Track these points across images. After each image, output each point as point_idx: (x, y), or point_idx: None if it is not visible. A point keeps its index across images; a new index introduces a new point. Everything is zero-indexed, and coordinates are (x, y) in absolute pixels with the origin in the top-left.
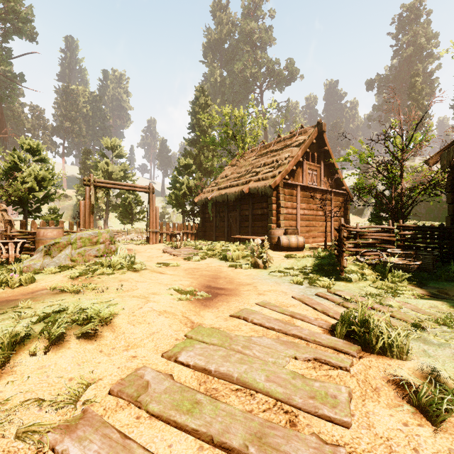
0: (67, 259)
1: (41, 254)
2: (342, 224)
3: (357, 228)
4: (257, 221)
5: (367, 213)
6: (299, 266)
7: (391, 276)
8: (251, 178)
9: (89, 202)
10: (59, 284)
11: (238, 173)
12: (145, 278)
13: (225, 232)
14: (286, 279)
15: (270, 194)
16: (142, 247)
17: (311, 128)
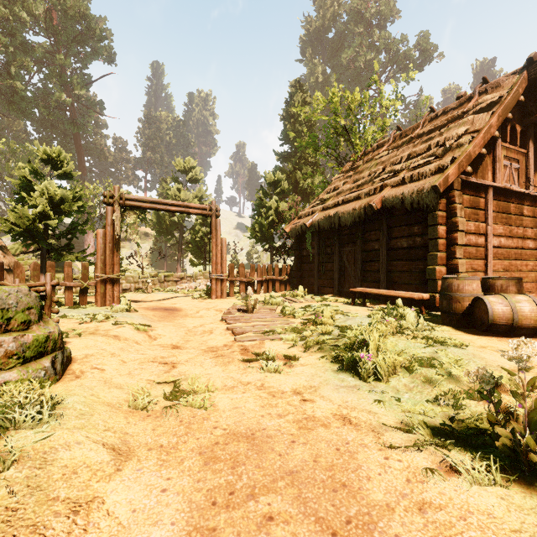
0: None
1: None
2: None
3: None
4: (399, 261)
5: None
6: None
7: None
8: (385, 182)
9: (111, 231)
10: None
11: (357, 181)
12: None
13: (334, 279)
14: None
15: (433, 204)
16: (197, 304)
17: (509, 76)
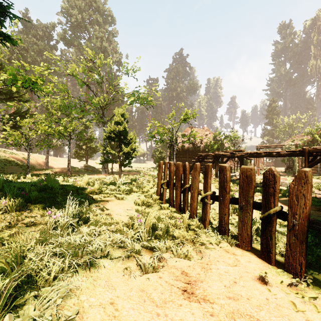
0: None
1: None
2: None
3: None
4: None
5: None
6: None
7: None
8: None
9: None
10: None
11: None
12: None
13: (284, 164)
14: None
15: None
16: None
17: None
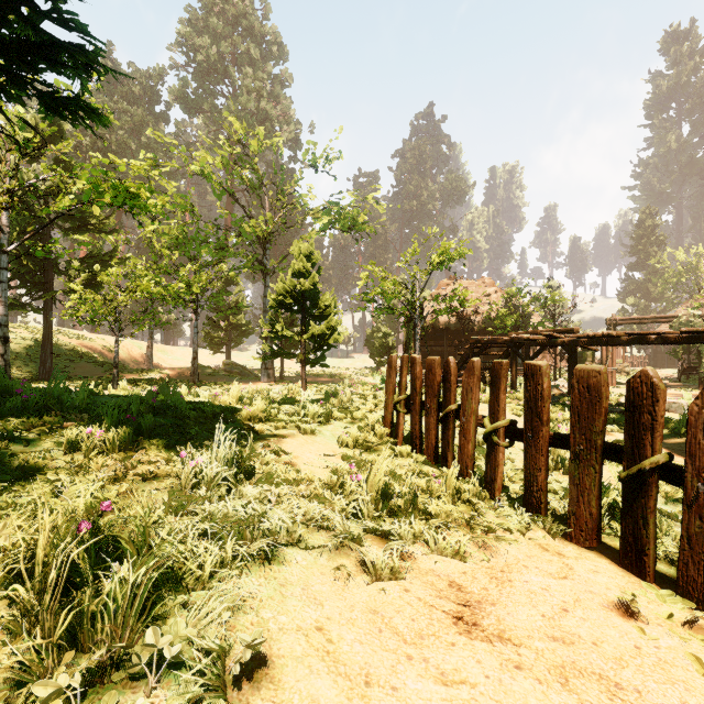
0: None
1: None
2: None
3: None
4: None
5: None
6: None
7: None
8: None
9: None
10: None
11: None
12: None
13: (676, 362)
14: None
15: None
16: None
17: None
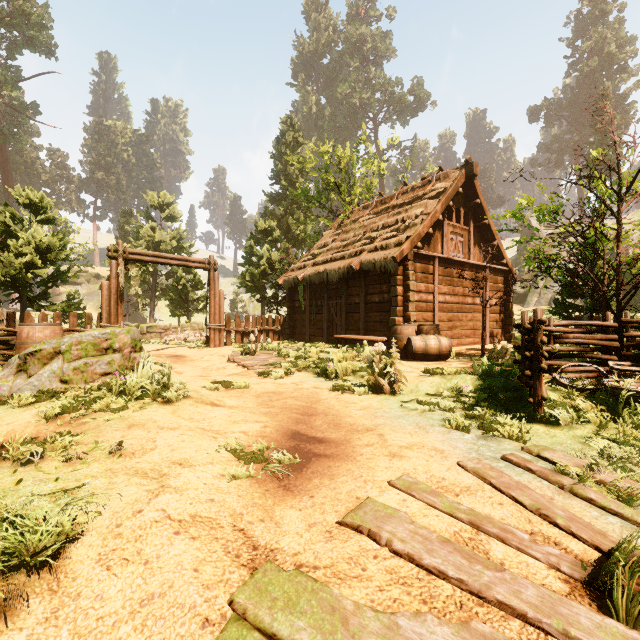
0: (55, 380)
1: (11, 370)
2: (541, 320)
3: (550, 325)
4: (373, 313)
5: (532, 301)
6: (449, 389)
7: (627, 414)
8: (363, 247)
9: (115, 284)
10: (3, 438)
11: (344, 240)
12: (182, 417)
13: (323, 329)
14: (435, 417)
15: (394, 270)
16: (199, 352)
17: (454, 170)
